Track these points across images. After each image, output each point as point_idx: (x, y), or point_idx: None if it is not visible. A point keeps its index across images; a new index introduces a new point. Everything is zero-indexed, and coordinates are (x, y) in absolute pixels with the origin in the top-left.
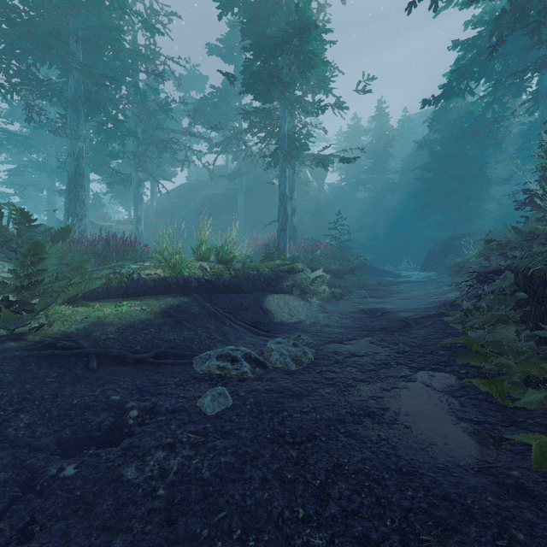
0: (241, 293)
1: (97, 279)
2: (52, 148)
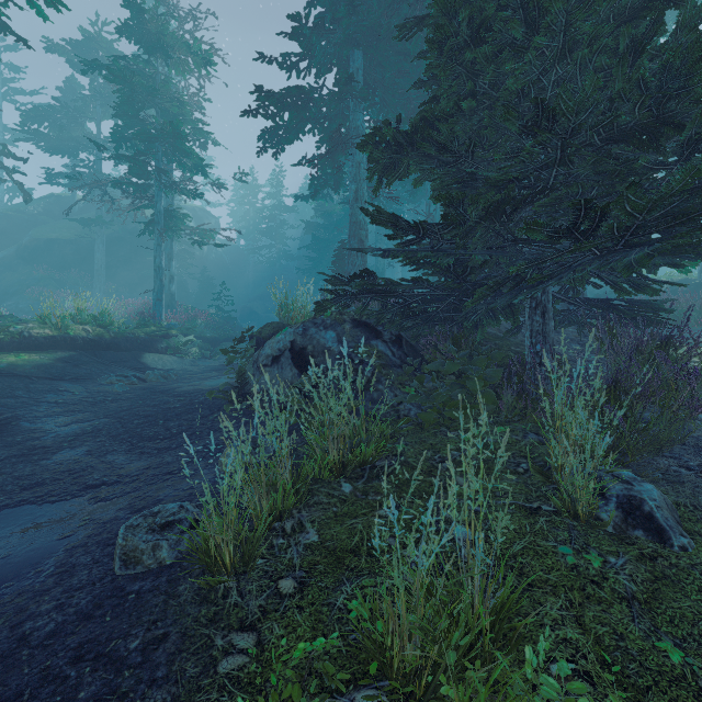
0: (121, 351)
1: None
2: None
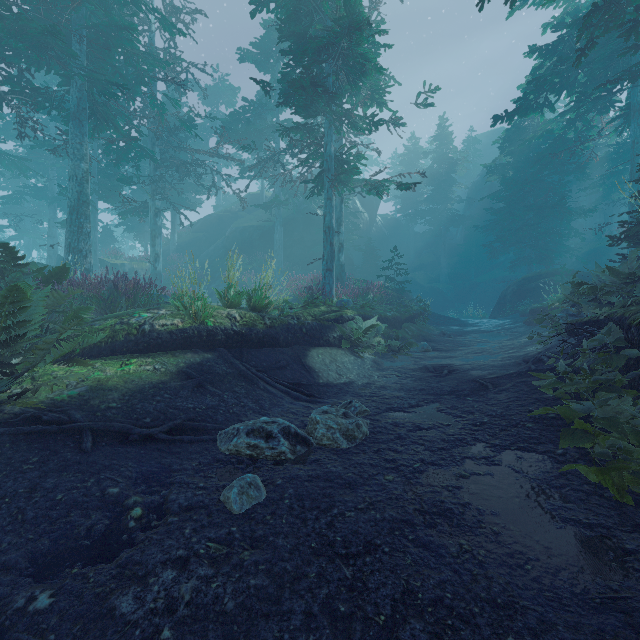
0: (278, 347)
1: (99, 330)
2: (53, 171)
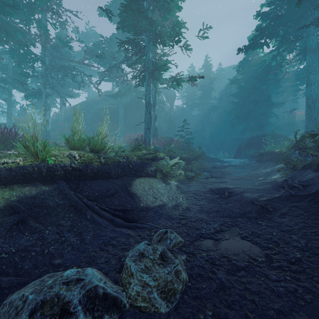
0: (110, 179)
1: None
2: None
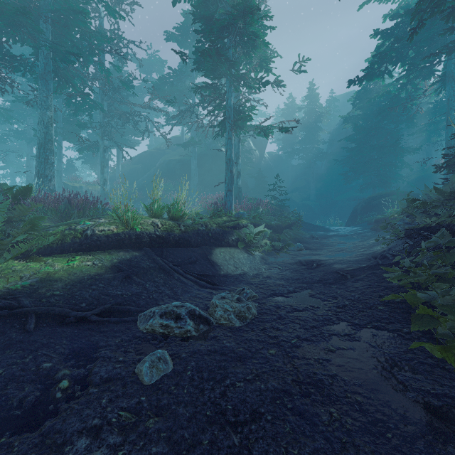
0: (190, 247)
1: (52, 235)
2: (31, 119)
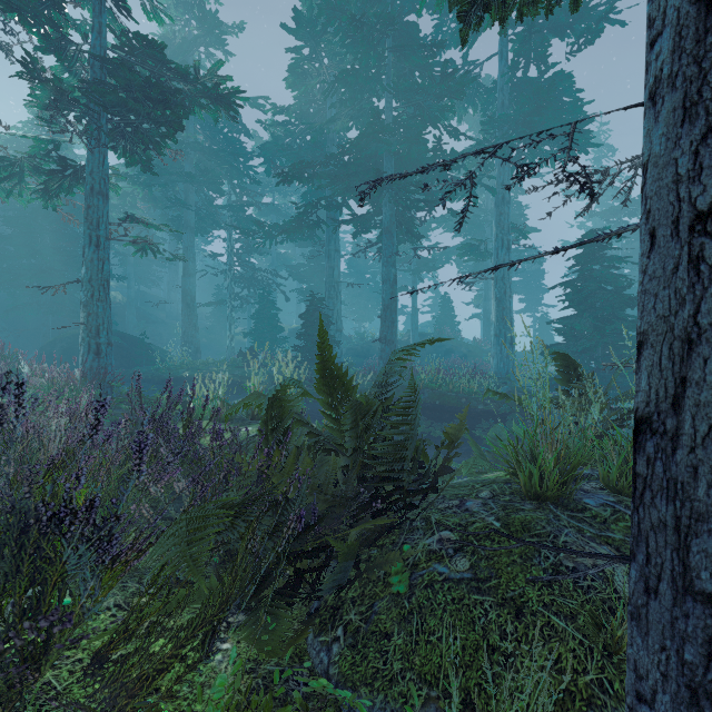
0: None
1: None
2: None
